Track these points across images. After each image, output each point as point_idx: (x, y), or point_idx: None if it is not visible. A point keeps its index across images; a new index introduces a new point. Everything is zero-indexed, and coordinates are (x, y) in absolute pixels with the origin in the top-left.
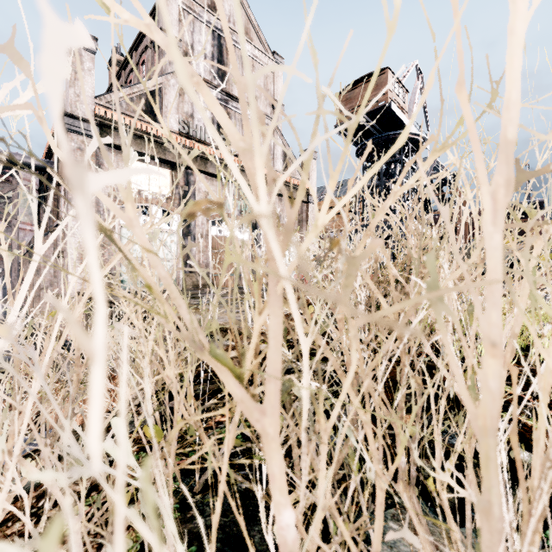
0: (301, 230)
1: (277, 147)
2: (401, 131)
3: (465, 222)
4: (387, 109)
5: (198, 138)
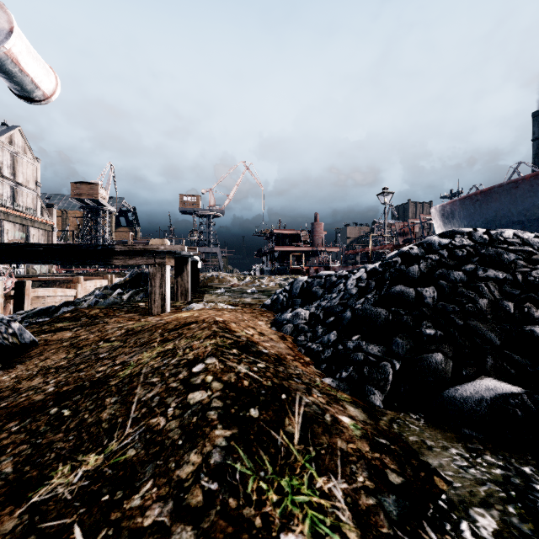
0: None
1: (38, 205)
2: (104, 207)
3: None
4: (98, 200)
5: (5, 205)
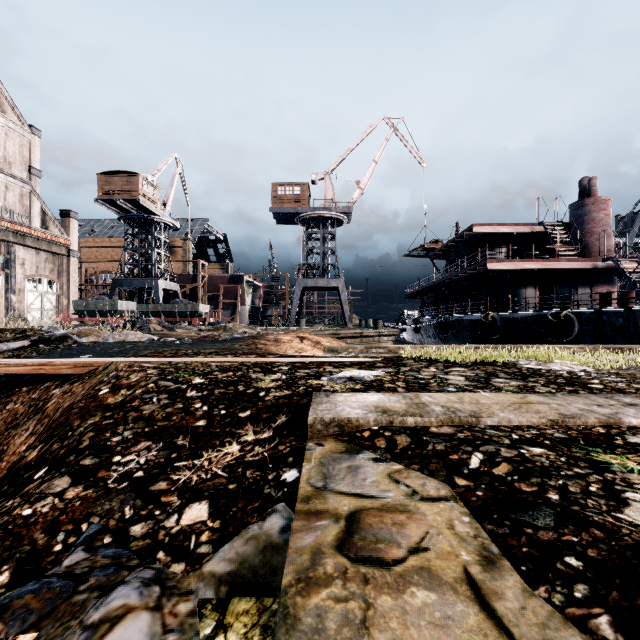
0: (61, 280)
1: (34, 208)
2: (153, 216)
3: (205, 283)
4: (139, 202)
5: None
